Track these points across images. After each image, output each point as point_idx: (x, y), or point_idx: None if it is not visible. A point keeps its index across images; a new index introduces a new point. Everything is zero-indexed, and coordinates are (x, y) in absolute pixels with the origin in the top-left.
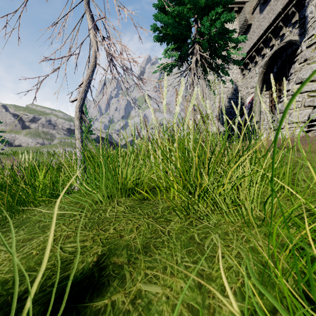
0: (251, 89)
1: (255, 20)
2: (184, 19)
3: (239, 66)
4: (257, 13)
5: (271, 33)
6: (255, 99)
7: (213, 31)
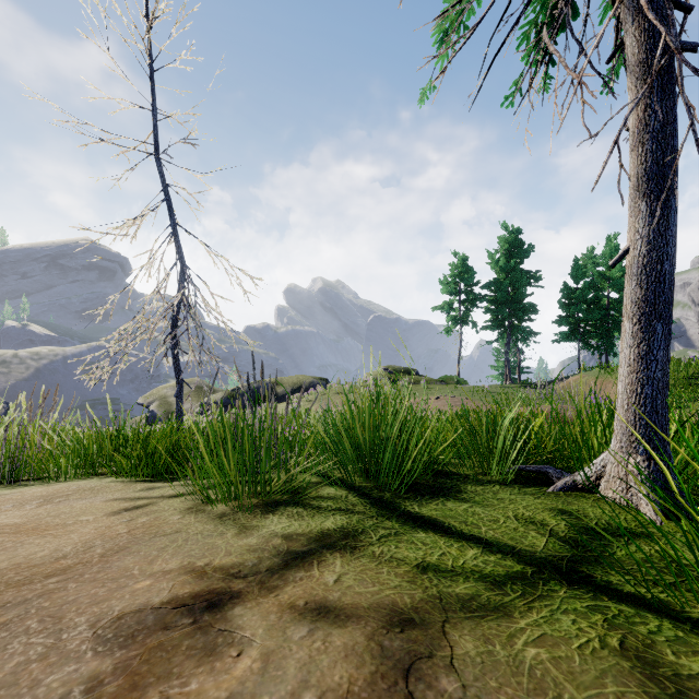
0: None
1: None
2: None
3: None
4: None
5: None
6: None
7: None
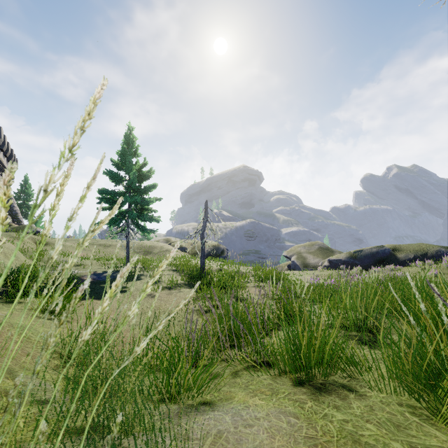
0: None
1: None
2: None
3: None
4: None
5: None
6: None
7: None
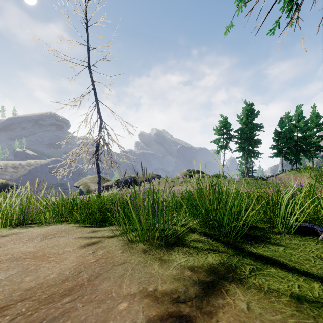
0: None
1: None
2: None
3: None
4: None
5: None
6: None
7: None
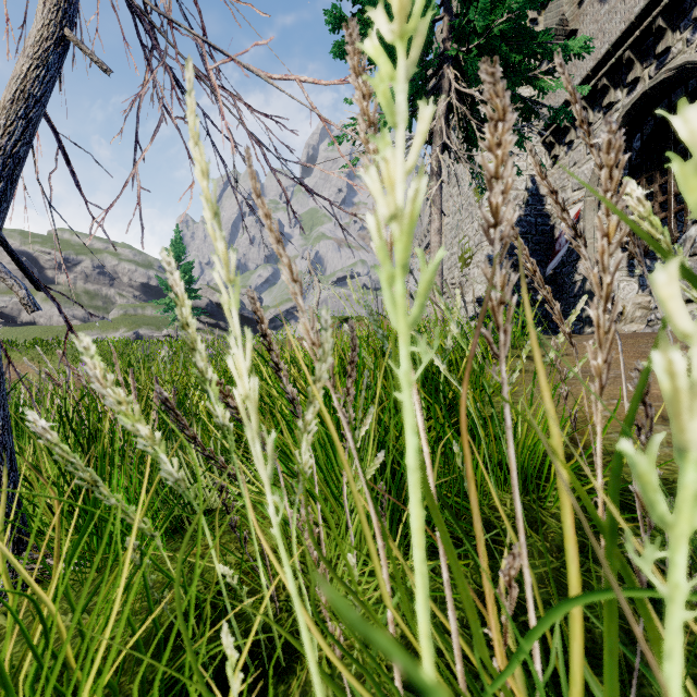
0: (573, 191)
1: (586, 20)
2: None
3: (544, 138)
4: (593, 1)
5: (631, 49)
6: (586, 218)
7: (499, 23)
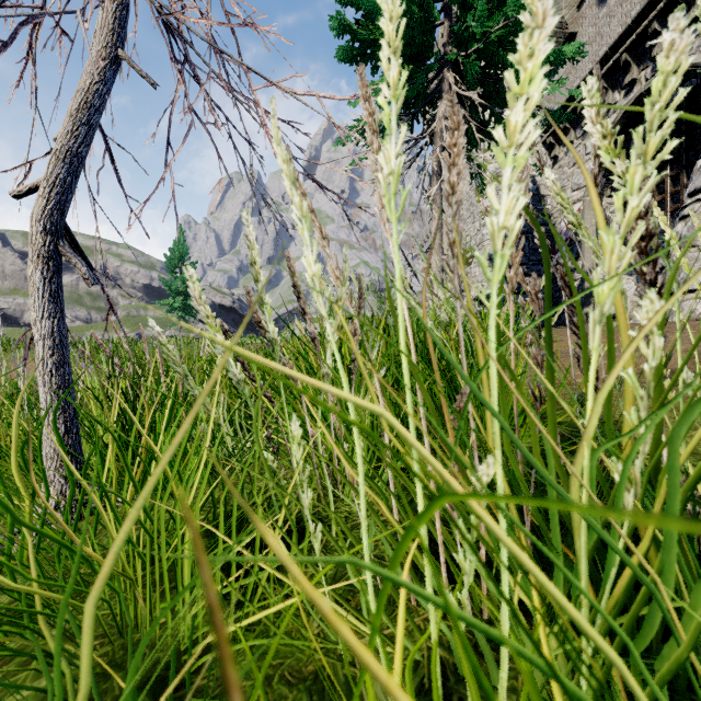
0: (573, 191)
1: (585, 23)
2: (418, 6)
3: (544, 139)
4: (591, 4)
5: (628, 52)
6: (585, 217)
7: (496, 30)
